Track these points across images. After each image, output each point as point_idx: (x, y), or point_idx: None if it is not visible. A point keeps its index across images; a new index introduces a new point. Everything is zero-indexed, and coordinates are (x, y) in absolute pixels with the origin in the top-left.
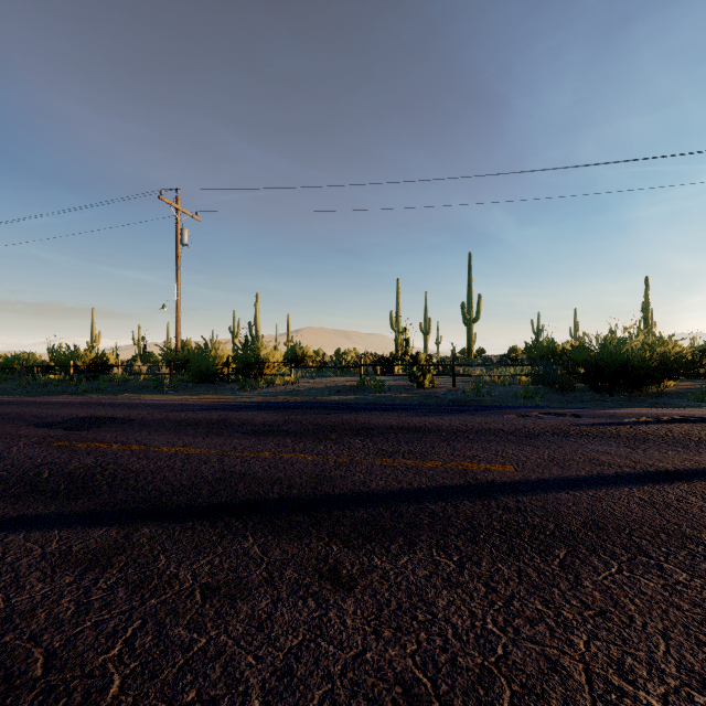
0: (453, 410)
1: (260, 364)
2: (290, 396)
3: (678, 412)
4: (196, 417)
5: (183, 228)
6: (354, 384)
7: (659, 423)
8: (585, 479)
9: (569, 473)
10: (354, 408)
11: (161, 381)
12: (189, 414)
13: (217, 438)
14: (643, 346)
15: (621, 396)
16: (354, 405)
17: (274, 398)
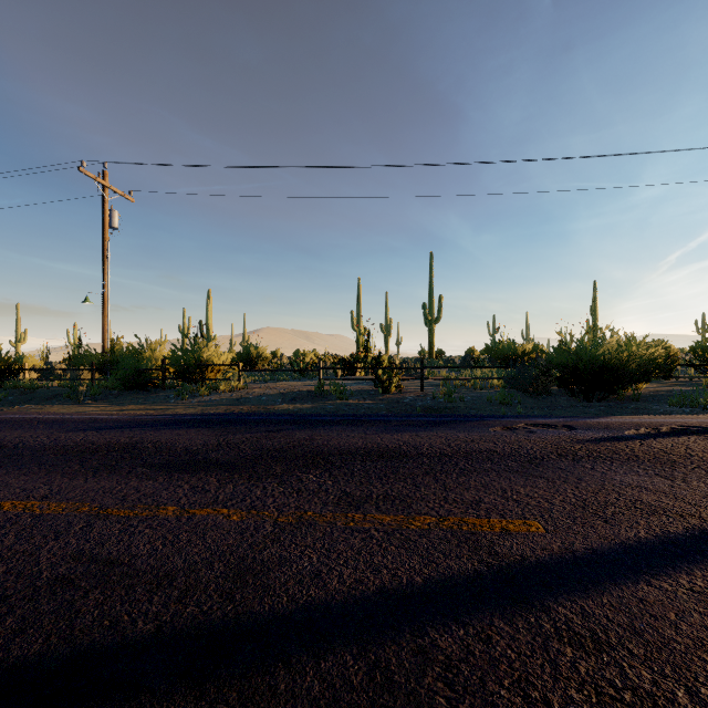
0: (429, 423)
1: (203, 367)
2: (236, 405)
3: (672, 419)
4: (97, 440)
5: (112, 209)
6: (312, 389)
7: (665, 436)
8: (654, 546)
9: (625, 534)
10: (310, 422)
11: (75, 388)
12: (90, 435)
13: (107, 478)
14: (618, 347)
15: (598, 400)
16: (311, 417)
17: (214, 409)
